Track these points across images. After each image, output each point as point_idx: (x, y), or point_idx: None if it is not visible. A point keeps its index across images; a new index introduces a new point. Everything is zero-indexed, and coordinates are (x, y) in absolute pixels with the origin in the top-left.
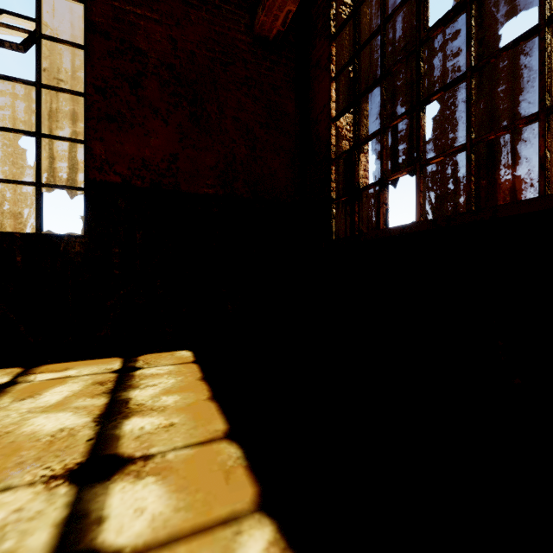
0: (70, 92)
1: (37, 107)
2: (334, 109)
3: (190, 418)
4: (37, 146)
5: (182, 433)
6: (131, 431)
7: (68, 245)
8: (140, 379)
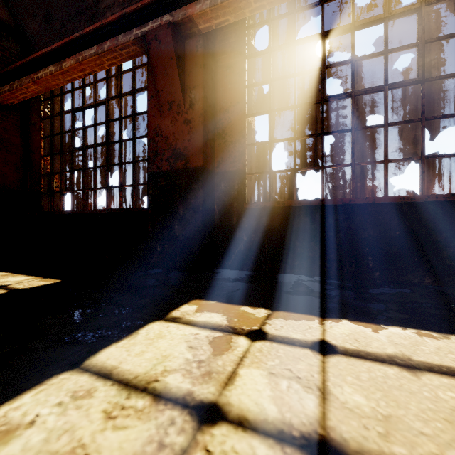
0: None
1: None
2: (43, 151)
3: None
4: None
5: None
6: None
7: None
8: None
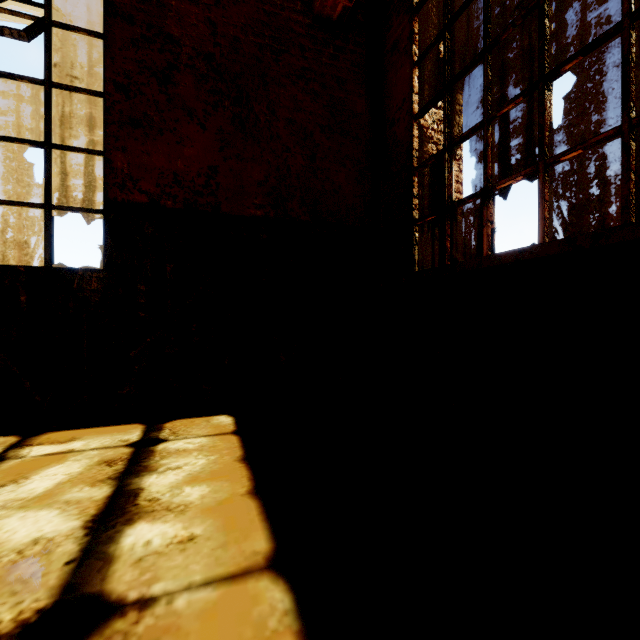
0: (86, 91)
1: (46, 111)
2: (417, 103)
3: (219, 527)
4: (46, 159)
5: (204, 555)
6: (132, 548)
7: (83, 282)
8: (161, 458)
